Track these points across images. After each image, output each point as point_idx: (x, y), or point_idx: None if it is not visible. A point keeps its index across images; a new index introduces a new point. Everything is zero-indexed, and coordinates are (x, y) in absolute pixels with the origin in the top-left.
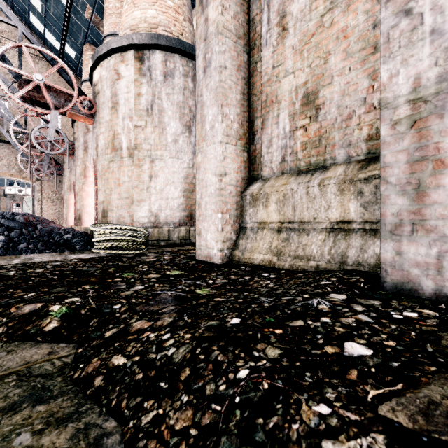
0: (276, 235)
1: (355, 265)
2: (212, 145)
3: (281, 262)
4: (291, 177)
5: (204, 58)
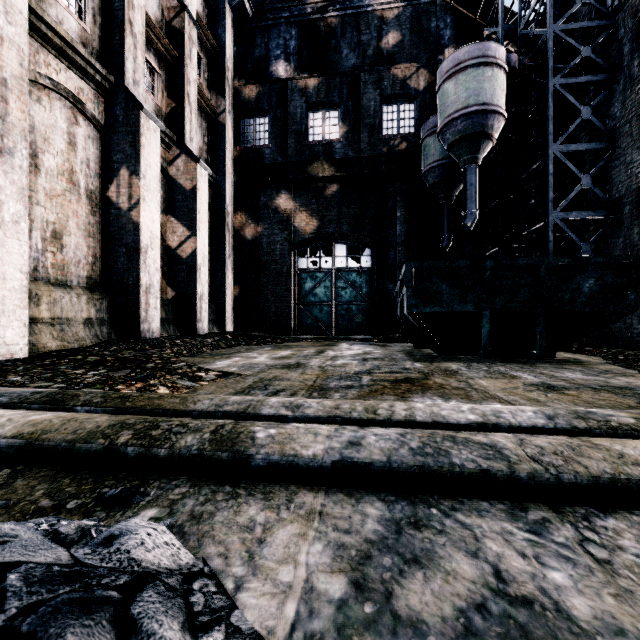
0: (52, 328)
1: (104, 338)
2: (16, 241)
3: (72, 344)
4: (49, 286)
5: (1, 137)
